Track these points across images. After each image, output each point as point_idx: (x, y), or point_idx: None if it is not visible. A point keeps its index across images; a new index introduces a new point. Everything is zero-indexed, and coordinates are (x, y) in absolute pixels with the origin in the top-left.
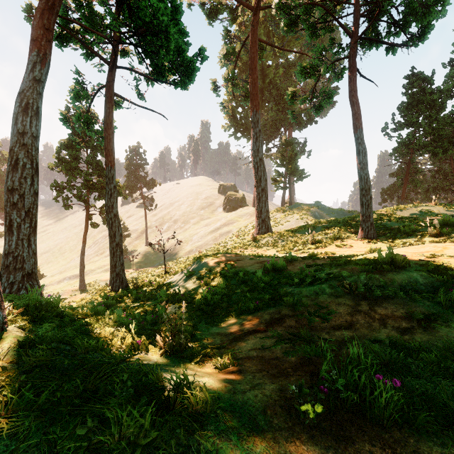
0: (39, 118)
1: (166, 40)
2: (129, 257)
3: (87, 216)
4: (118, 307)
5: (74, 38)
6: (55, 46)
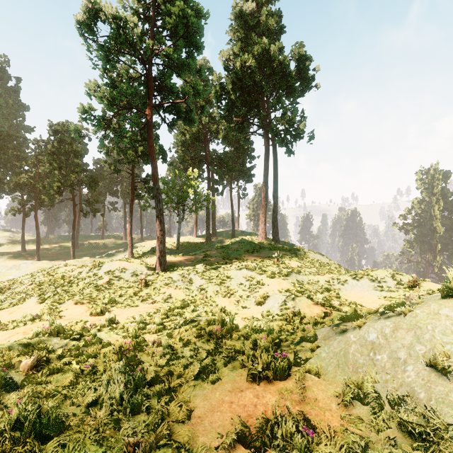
0: None
1: None
2: None
3: None
4: None
5: None
6: None
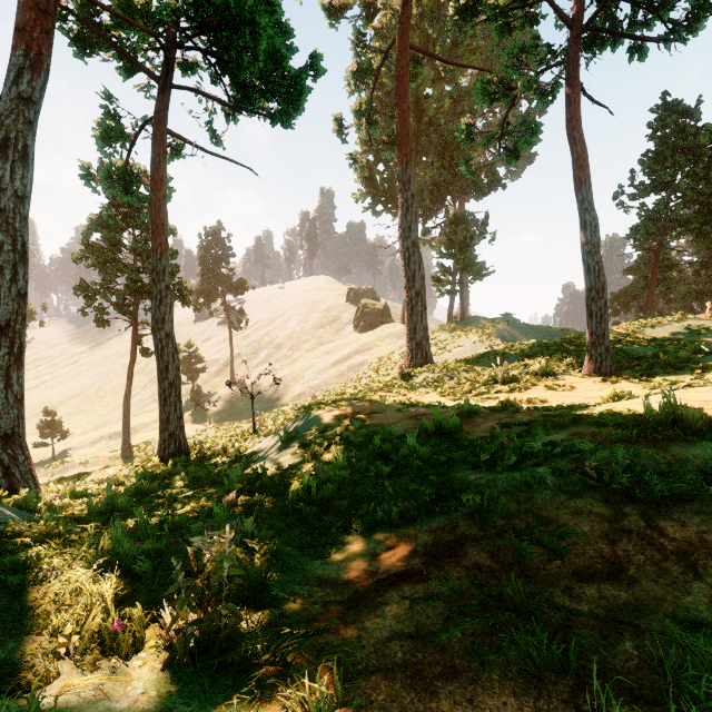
0: (28, 165)
1: (254, 38)
2: (204, 403)
3: (134, 337)
4: (157, 498)
5: (104, 41)
6: (73, 55)
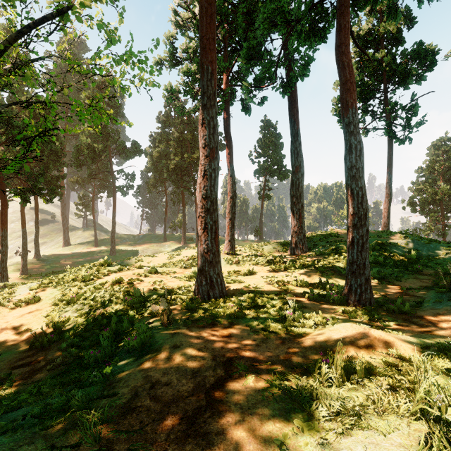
0: None
1: None
2: None
3: None
4: None
5: None
6: None
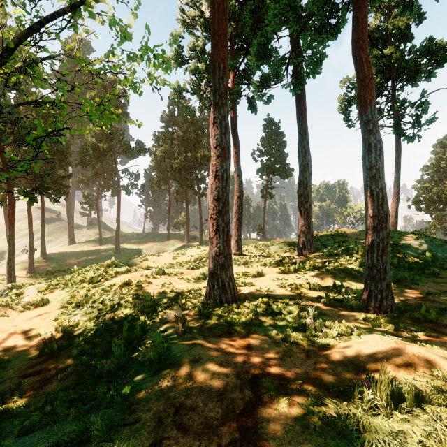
0: None
1: None
2: None
3: None
4: None
5: None
6: None
